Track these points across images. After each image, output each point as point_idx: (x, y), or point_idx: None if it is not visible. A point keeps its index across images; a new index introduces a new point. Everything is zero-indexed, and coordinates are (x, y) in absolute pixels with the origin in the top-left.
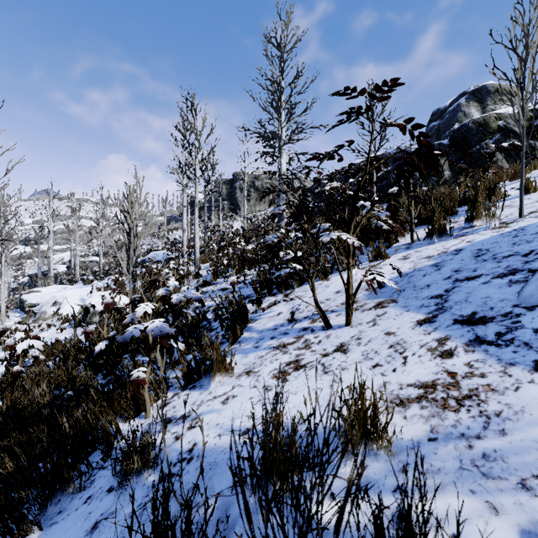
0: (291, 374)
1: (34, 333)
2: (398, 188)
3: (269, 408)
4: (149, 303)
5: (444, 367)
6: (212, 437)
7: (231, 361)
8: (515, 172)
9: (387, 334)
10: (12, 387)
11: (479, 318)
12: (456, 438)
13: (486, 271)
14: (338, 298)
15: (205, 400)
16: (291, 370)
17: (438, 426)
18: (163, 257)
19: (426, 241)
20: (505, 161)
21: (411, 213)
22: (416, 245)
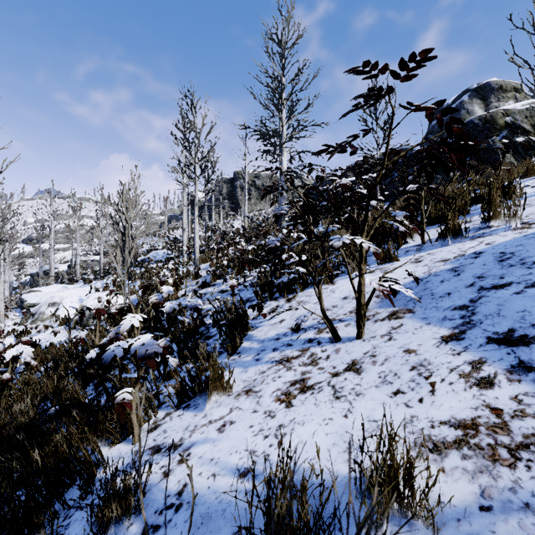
0: (296, 397)
1: (25, 338)
2: (414, 185)
3: (272, 441)
4: (136, 315)
5: (484, 401)
6: (205, 477)
7: (229, 377)
8: (528, 169)
9: (407, 352)
10: (0, 395)
11: (519, 337)
12: (518, 509)
13: (516, 279)
14: (346, 305)
15: (199, 425)
16: (296, 392)
17: (490, 488)
18: (163, 256)
19: (439, 243)
20: (513, 159)
21: (422, 212)
22: (428, 246)
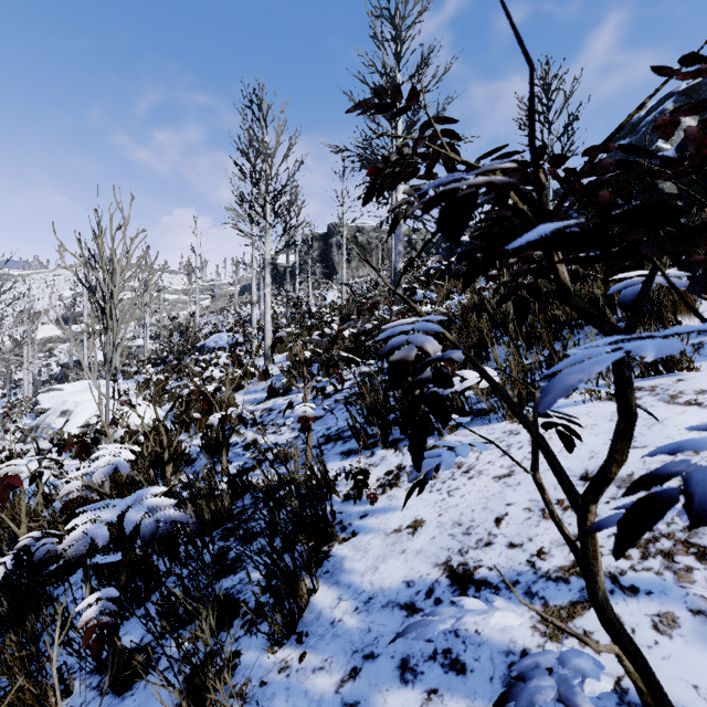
0: None
1: None
2: None
3: None
4: None
5: None
6: None
7: None
8: None
9: None
10: None
11: None
12: None
13: None
14: (606, 511)
15: None
16: None
17: None
18: (228, 342)
19: None
20: None
21: None
22: None
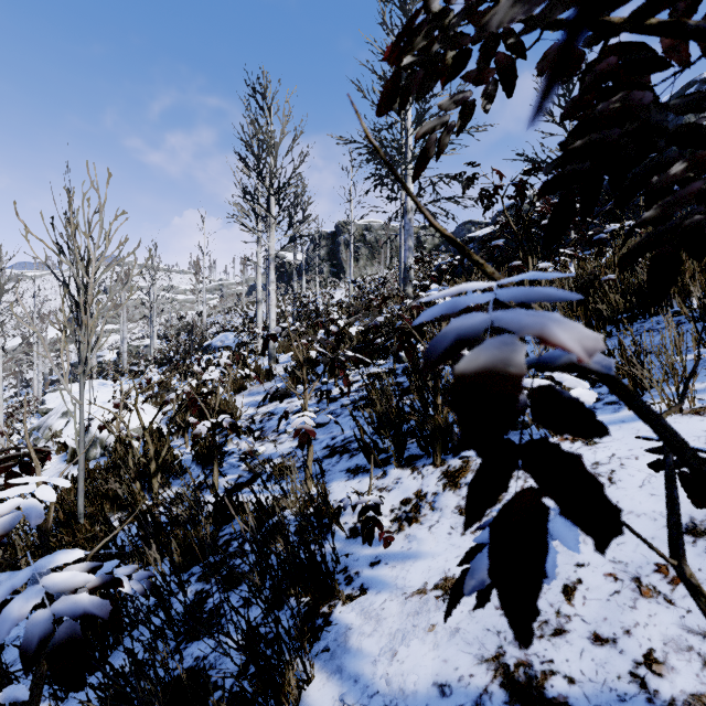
0: None
1: None
2: None
3: None
4: None
5: None
6: None
7: None
8: None
9: None
10: None
11: None
12: None
13: None
14: None
15: None
16: None
17: None
18: (234, 341)
19: None
20: None
21: None
22: None
